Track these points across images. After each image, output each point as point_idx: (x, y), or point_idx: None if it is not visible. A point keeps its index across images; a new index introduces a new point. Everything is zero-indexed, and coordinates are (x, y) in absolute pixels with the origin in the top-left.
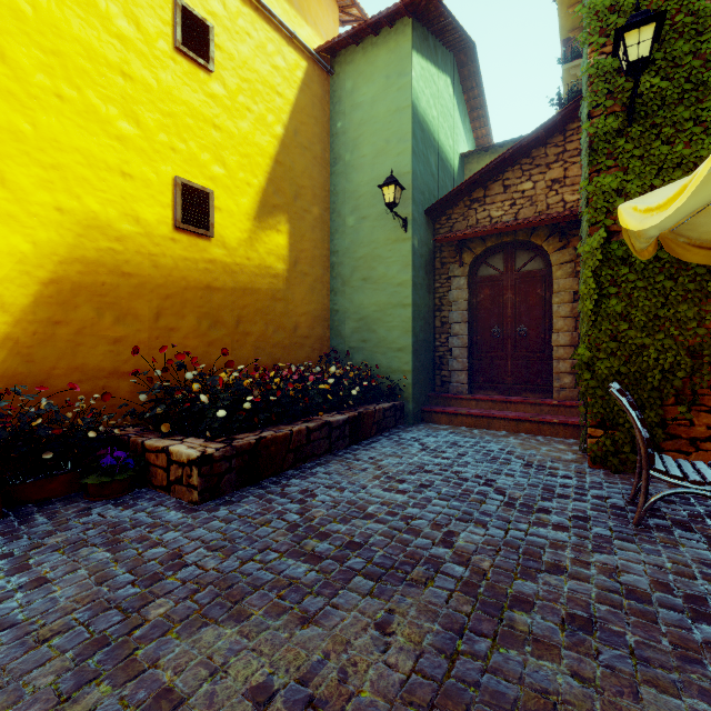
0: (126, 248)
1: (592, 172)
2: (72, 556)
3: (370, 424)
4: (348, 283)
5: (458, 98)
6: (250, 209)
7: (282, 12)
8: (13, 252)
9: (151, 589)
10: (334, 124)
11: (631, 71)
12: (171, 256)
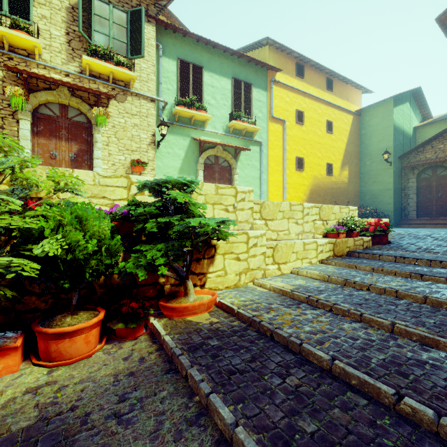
0: (319, 181)
1: None
2: None
3: None
4: (367, 183)
5: (412, 106)
6: (339, 166)
7: (346, 106)
8: (306, 185)
9: None
10: (361, 132)
11: None
12: (325, 181)
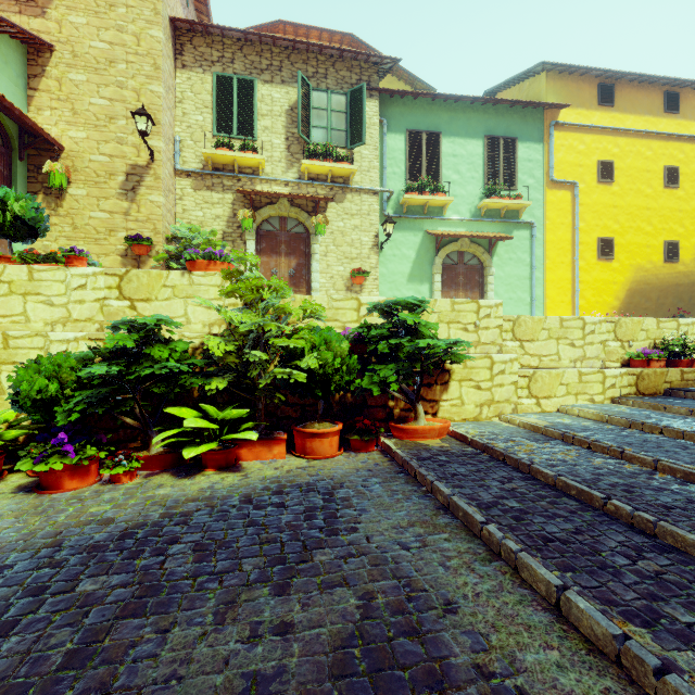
0: (647, 274)
1: None
2: None
3: None
4: None
5: None
6: None
7: None
8: (620, 282)
9: None
10: None
11: None
12: (662, 274)
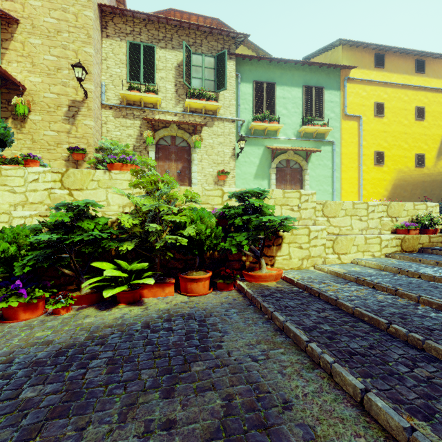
0: (405, 175)
1: None
2: None
3: None
4: None
5: None
6: (434, 155)
7: None
8: (388, 180)
9: None
10: None
11: None
12: (414, 174)
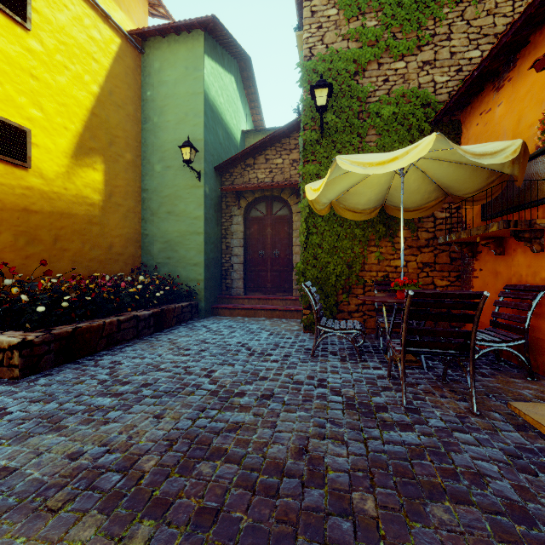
0: None
1: (305, 162)
2: None
3: (171, 318)
4: (156, 214)
5: (240, 91)
6: (67, 148)
7: None
8: None
9: None
10: (145, 92)
11: (318, 111)
12: None
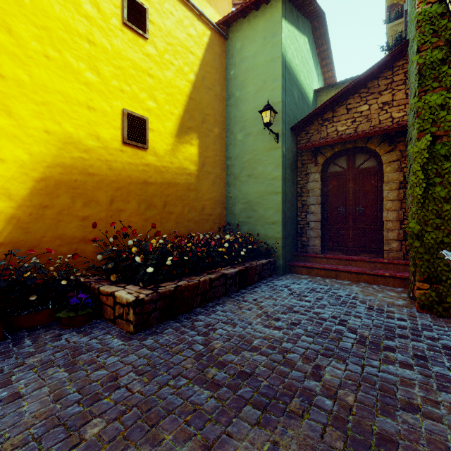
0: (90, 156)
1: (420, 92)
2: (41, 374)
3: (253, 275)
4: (238, 179)
5: (312, 52)
6: (173, 130)
7: None
8: (17, 160)
9: (91, 408)
10: (229, 72)
11: None
12: (120, 161)
